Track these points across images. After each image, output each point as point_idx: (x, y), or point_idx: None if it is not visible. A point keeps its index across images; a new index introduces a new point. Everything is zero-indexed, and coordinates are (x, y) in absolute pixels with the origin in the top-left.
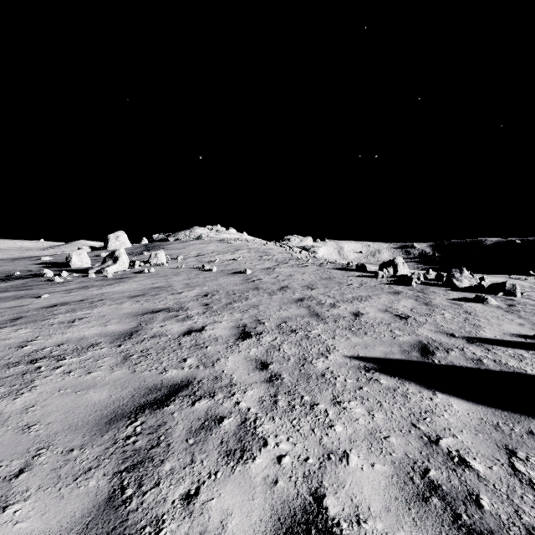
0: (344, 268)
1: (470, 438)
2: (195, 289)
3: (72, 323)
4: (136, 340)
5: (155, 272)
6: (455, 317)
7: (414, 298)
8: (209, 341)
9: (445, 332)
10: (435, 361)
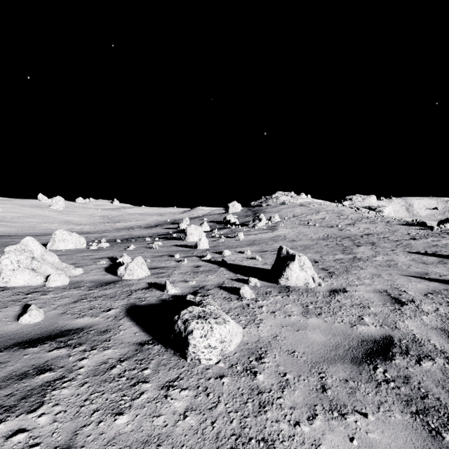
0: (408, 224)
1: (431, 260)
2: (318, 234)
3: (294, 241)
4: (324, 245)
5: (284, 226)
6: None
7: None
8: (348, 246)
9: None
10: (436, 253)
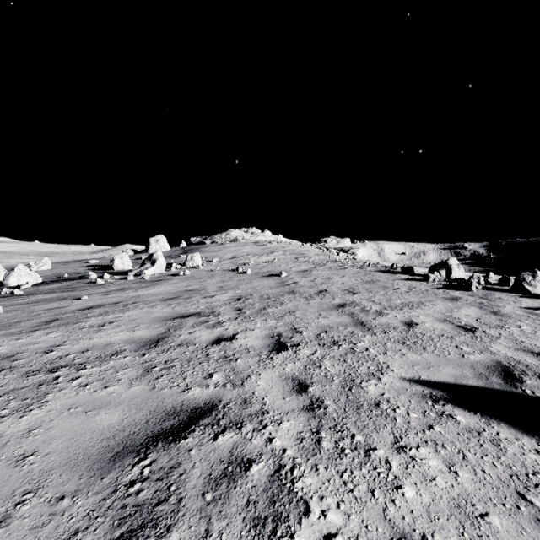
0: (388, 271)
1: None
2: (228, 292)
3: (101, 327)
4: (162, 349)
5: (190, 275)
6: (536, 330)
7: (477, 306)
8: (239, 352)
9: (530, 350)
10: (526, 391)
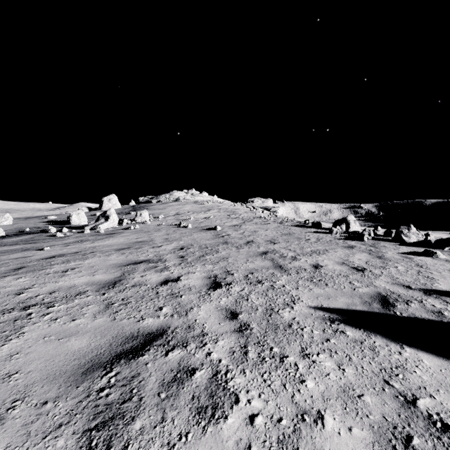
0: (302, 225)
1: (448, 399)
2: (172, 243)
3: (65, 272)
4: (119, 289)
5: (140, 229)
6: (408, 269)
7: (367, 252)
8: (183, 290)
9: (402, 284)
10: (396, 313)
